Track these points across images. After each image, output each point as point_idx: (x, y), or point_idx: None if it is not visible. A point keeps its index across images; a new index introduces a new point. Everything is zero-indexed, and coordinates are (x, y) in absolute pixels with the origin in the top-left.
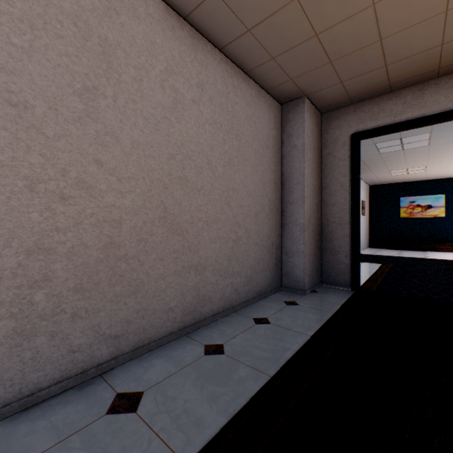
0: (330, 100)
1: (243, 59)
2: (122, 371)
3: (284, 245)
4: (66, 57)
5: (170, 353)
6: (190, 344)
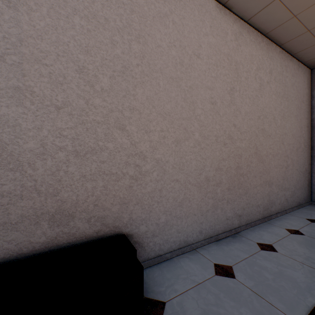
0: None
1: (294, 48)
2: (247, 234)
3: (313, 171)
4: (225, 76)
5: (266, 229)
6: (273, 227)
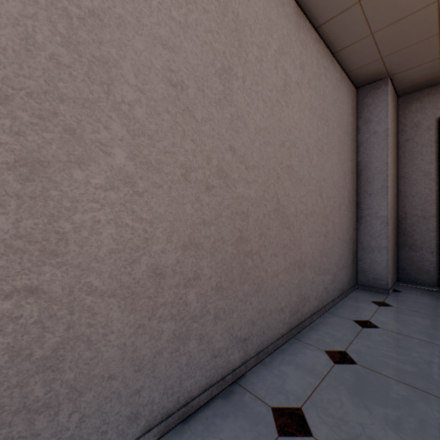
0: (415, 80)
1: (337, 38)
2: (257, 379)
3: (360, 239)
4: (210, 34)
5: (293, 359)
6: (306, 349)
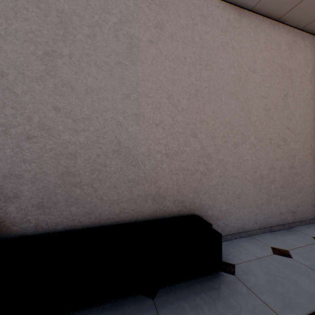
0: None
1: None
2: (301, 229)
3: None
4: (278, 84)
5: None
6: None
